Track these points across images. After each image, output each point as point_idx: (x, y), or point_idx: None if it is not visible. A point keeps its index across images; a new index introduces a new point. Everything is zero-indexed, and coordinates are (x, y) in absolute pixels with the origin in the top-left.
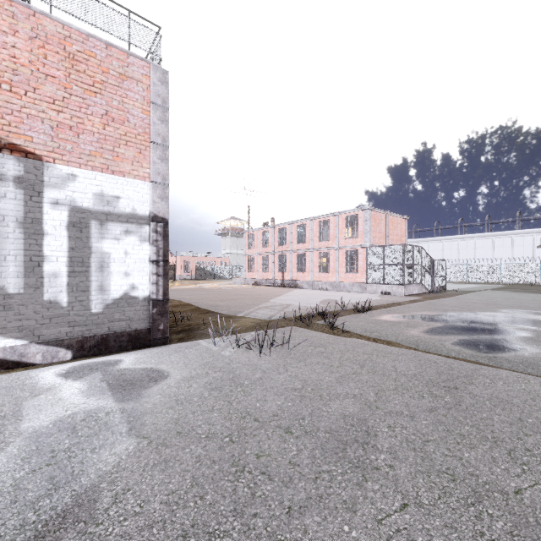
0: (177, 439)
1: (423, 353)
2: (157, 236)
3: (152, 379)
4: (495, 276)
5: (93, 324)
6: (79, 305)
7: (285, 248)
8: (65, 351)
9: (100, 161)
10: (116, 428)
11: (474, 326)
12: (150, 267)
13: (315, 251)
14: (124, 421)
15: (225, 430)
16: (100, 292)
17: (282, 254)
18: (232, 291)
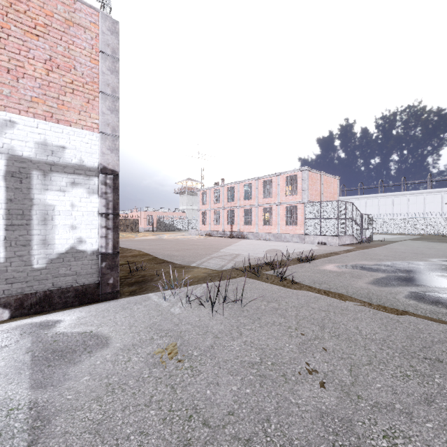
0: None
1: (380, 309)
2: (106, 188)
3: (87, 349)
4: (411, 228)
5: (35, 280)
6: (19, 260)
7: (233, 204)
8: (1, 310)
9: (43, 109)
10: (8, 445)
11: (416, 277)
12: (98, 220)
13: (260, 207)
14: (27, 428)
15: None
16: (43, 246)
17: (231, 209)
18: (187, 241)
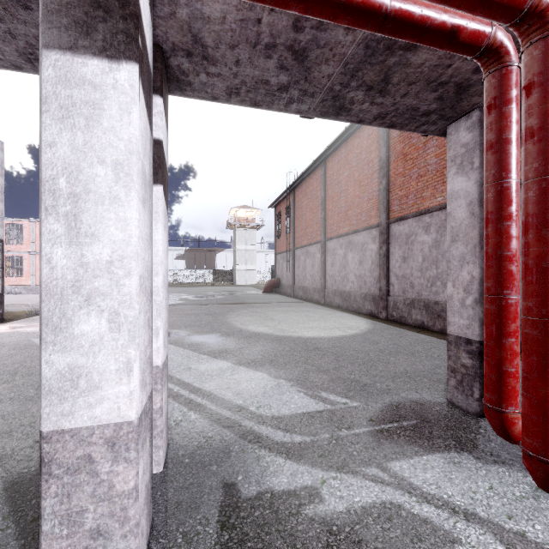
0: None
1: None
2: None
3: None
4: None
5: None
6: None
7: None
8: None
9: None
10: None
11: None
12: None
13: None
14: None
15: None
16: None
17: None
18: None
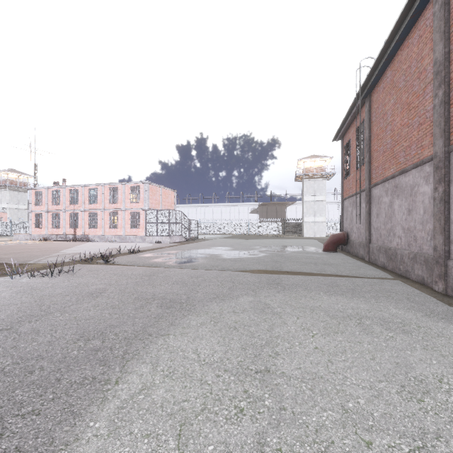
0: (3, 306)
1: (152, 267)
2: None
3: None
4: (229, 230)
5: None
6: None
7: (77, 207)
8: None
9: None
10: None
11: (189, 255)
12: None
13: (106, 211)
14: None
15: (32, 300)
16: None
17: (74, 212)
18: (15, 246)
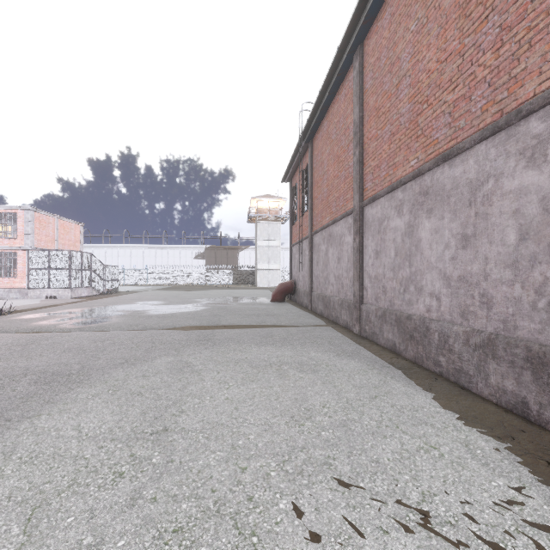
0: None
1: (31, 333)
2: None
3: None
4: (167, 279)
5: None
6: None
7: None
8: None
9: None
10: None
11: (98, 313)
12: None
13: None
14: None
15: None
16: None
17: None
18: None
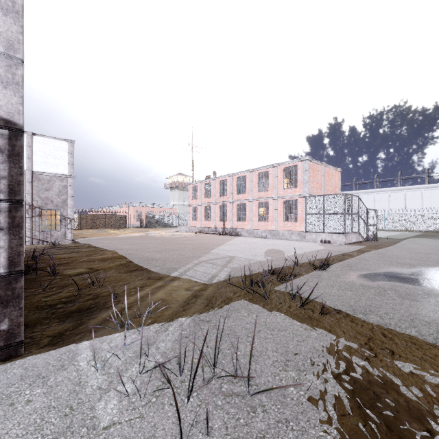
0: None
1: None
2: None
3: None
4: (410, 225)
5: None
6: None
7: (226, 198)
8: None
9: None
10: None
11: None
12: None
13: (255, 201)
14: None
15: None
16: None
17: (223, 204)
18: (174, 239)
